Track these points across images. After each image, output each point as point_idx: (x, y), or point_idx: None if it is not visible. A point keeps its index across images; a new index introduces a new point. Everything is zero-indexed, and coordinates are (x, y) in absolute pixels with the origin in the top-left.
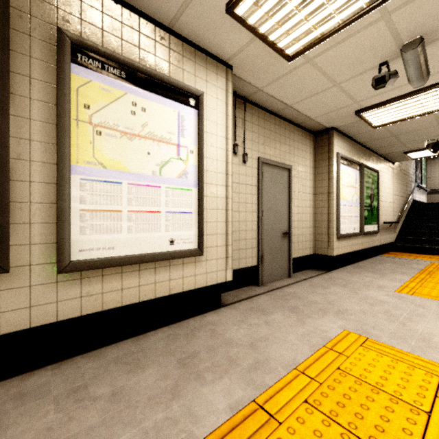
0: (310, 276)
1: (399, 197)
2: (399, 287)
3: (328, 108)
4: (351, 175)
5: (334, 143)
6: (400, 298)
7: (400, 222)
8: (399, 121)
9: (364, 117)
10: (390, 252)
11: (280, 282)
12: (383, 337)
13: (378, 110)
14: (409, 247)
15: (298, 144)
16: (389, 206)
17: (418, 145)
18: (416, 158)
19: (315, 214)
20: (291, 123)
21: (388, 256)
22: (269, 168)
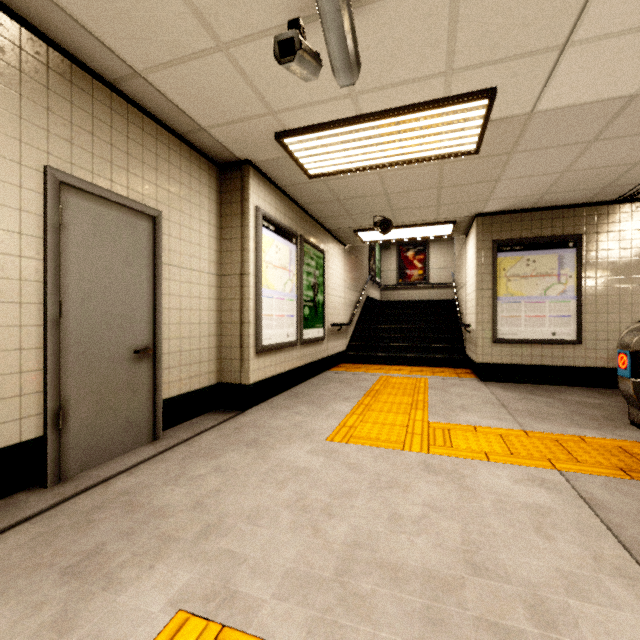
0: (202, 428)
1: (352, 292)
2: (335, 427)
3: (227, 109)
4: (283, 249)
5: (251, 189)
6: (329, 455)
7: (352, 324)
8: (340, 173)
9: (291, 151)
10: (341, 365)
11: (120, 462)
12: (263, 603)
13: (308, 140)
14: (360, 356)
15: (180, 173)
16: (340, 303)
17: (367, 221)
18: (367, 241)
19: (222, 311)
20: (163, 126)
21: (337, 371)
22: (89, 202)
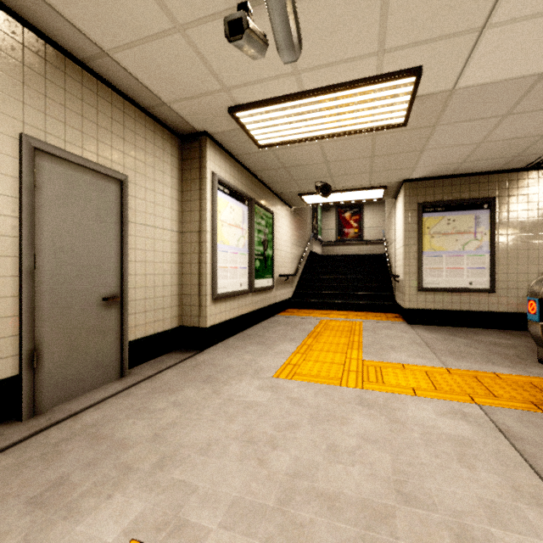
0: (165, 366)
1: (297, 247)
2: (281, 365)
3: (185, 85)
4: (236, 210)
5: (208, 157)
6: (275, 390)
7: (298, 275)
8: (286, 144)
9: (243, 123)
10: (288, 310)
11: (90, 396)
12: (210, 532)
13: (257, 114)
14: (304, 302)
15: (145, 143)
16: (287, 257)
17: (309, 186)
18: (310, 203)
19: (183, 263)
20: (130, 101)
21: (284, 315)
22: (61, 166)
